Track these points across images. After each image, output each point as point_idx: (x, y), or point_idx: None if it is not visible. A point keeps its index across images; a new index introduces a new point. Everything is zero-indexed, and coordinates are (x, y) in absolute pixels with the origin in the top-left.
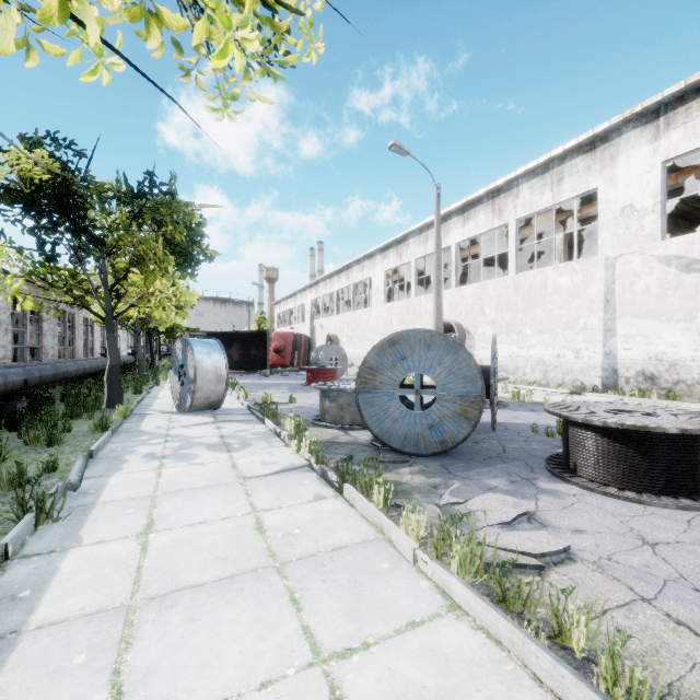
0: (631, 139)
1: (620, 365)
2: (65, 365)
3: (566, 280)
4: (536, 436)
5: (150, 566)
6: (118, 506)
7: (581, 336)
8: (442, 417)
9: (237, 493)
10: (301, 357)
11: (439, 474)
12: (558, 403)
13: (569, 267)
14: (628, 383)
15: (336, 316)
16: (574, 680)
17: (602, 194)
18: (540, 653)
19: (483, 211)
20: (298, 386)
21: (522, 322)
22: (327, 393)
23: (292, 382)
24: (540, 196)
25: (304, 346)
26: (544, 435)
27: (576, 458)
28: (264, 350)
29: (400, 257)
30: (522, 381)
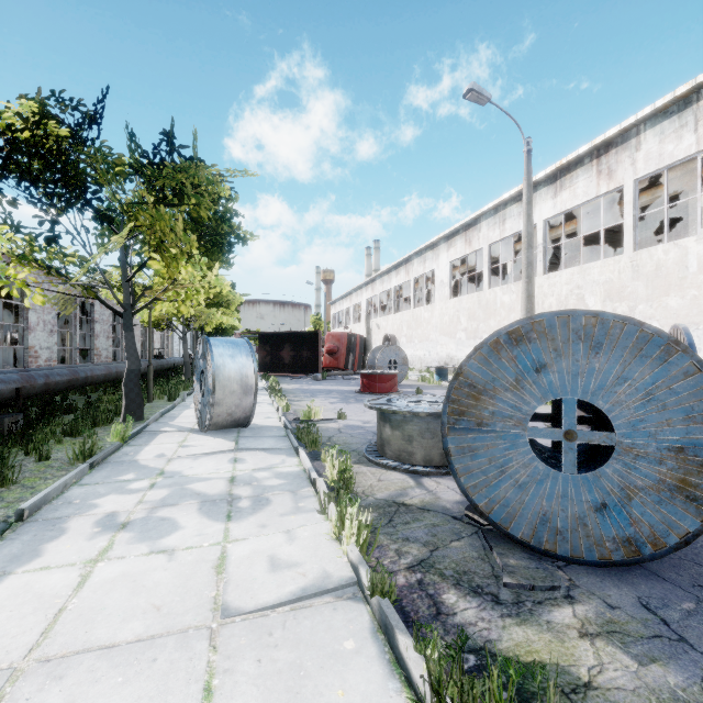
0: None
1: None
2: (89, 369)
3: None
4: None
5: None
6: None
7: None
8: (628, 489)
9: (186, 687)
10: (356, 359)
11: (658, 645)
12: None
13: None
14: None
15: (394, 315)
16: None
17: None
18: None
19: (584, 175)
20: (350, 394)
21: (645, 314)
22: (388, 415)
23: (345, 388)
24: (676, 142)
25: (359, 347)
26: None
27: None
28: (316, 352)
29: (470, 244)
30: None
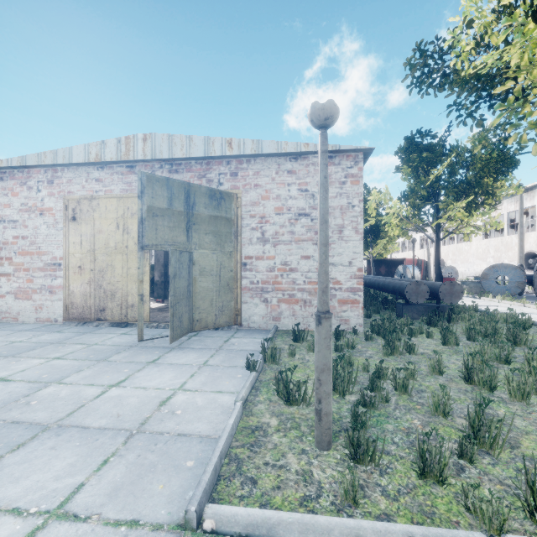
0: None
1: None
2: None
3: None
4: None
5: None
6: None
7: None
8: (510, 287)
9: None
10: (421, 272)
11: None
12: None
13: None
14: None
15: (442, 247)
16: (519, 303)
17: None
18: (516, 302)
19: None
20: None
21: None
22: (464, 283)
23: None
24: None
25: (423, 266)
26: None
27: None
28: None
29: (496, 211)
30: None
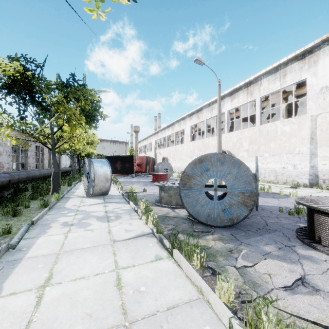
0: (326, 51)
1: (320, 173)
2: (33, 172)
3: (288, 128)
4: (282, 214)
5: (37, 320)
6: (35, 262)
7: (296, 157)
8: (230, 204)
9: (108, 253)
10: (150, 168)
11: (231, 240)
12: (301, 197)
13: (290, 121)
14: (324, 182)
15: (167, 148)
16: None
17: (309, 81)
18: None
19: (242, 94)
20: (148, 182)
21: (263, 150)
22: (163, 188)
23: (145, 180)
24: (273, 84)
25: (151, 162)
26: (286, 214)
27: (321, 234)
28: (132, 164)
29: (199, 118)
30: (263, 180)
